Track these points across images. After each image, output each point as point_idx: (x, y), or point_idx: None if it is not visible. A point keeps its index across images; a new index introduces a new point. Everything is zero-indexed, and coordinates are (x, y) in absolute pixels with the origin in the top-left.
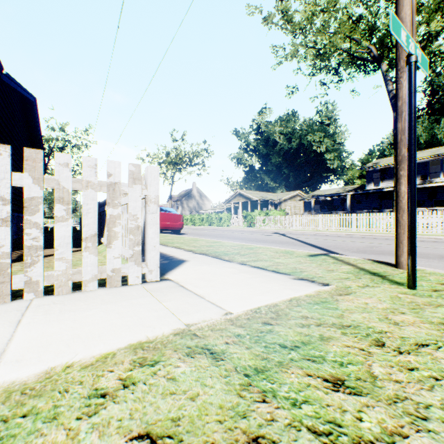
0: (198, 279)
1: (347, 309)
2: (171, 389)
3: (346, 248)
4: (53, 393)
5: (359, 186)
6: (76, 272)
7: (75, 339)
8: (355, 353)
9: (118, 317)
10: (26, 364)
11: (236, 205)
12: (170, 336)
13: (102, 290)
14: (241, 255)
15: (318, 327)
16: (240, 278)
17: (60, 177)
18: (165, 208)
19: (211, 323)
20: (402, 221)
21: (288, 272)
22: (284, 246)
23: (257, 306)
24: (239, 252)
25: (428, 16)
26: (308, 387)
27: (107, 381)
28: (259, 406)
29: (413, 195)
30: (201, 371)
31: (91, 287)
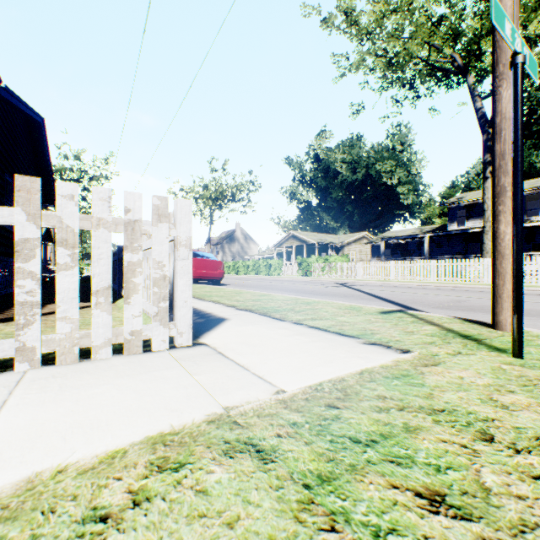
0: (241, 344)
1: (437, 386)
2: (200, 509)
3: (426, 302)
4: (33, 514)
5: (440, 227)
6: (84, 335)
7: (74, 429)
8: (455, 452)
9: (135, 396)
10: (3, 467)
11: (289, 249)
12: (202, 425)
13: (117, 358)
14: (296, 312)
15: (401, 412)
16: (295, 342)
17: (63, 213)
18: (202, 253)
19: (258, 406)
20: (500, 270)
21: (356, 334)
22: (348, 300)
23: (317, 381)
24: (293, 308)
25: (526, 15)
26: (394, 506)
27: (112, 496)
28: (327, 539)
29: (520, 236)
30: (243, 479)
31: (103, 355)
